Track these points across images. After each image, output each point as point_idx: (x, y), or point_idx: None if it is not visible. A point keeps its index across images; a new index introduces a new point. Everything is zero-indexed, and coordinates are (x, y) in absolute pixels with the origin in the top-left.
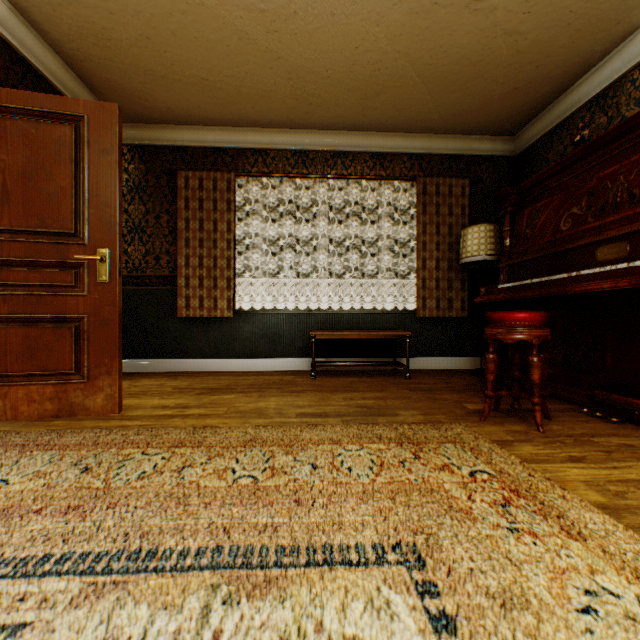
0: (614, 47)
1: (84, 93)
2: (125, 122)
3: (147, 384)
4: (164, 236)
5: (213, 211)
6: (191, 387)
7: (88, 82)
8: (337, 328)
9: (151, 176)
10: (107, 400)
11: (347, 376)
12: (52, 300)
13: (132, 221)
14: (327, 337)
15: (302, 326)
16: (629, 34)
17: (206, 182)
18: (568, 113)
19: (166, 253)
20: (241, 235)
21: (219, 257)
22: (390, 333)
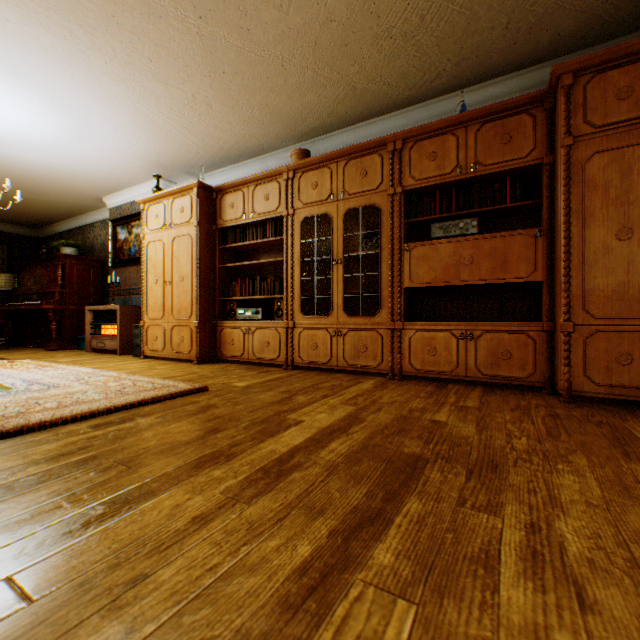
0: (61, 221)
1: None
2: None
3: None
4: None
5: None
6: None
7: None
8: None
9: None
10: None
11: None
12: None
13: None
14: None
15: None
16: (64, 220)
17: None
18: (55, 233)
19: None
20: None
21: None
22: None
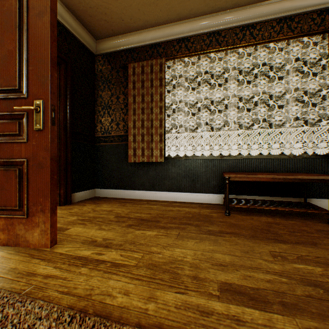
0: None
1: (69, 17)
2: (98, 39)
3: (102, 209)
4: (121, 109)
5: (150, 88)
6: (127, 216)
7: (70, 8)
8: (245, 171)
9: (114, 71)
10: (41, 235)
11: (258, 214)
12: (4, 147)
13: (103, 102)
14: (240, 179)
15: (215, 169)
16: None
17: (145, 68)
18: None
19: (122, 120)
20: (170, 104)
21: (154, 119)
22: (309, 177)
